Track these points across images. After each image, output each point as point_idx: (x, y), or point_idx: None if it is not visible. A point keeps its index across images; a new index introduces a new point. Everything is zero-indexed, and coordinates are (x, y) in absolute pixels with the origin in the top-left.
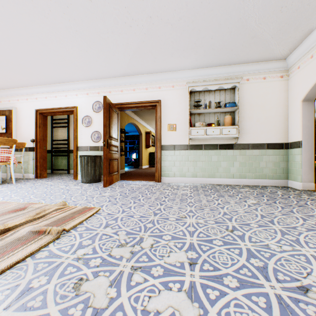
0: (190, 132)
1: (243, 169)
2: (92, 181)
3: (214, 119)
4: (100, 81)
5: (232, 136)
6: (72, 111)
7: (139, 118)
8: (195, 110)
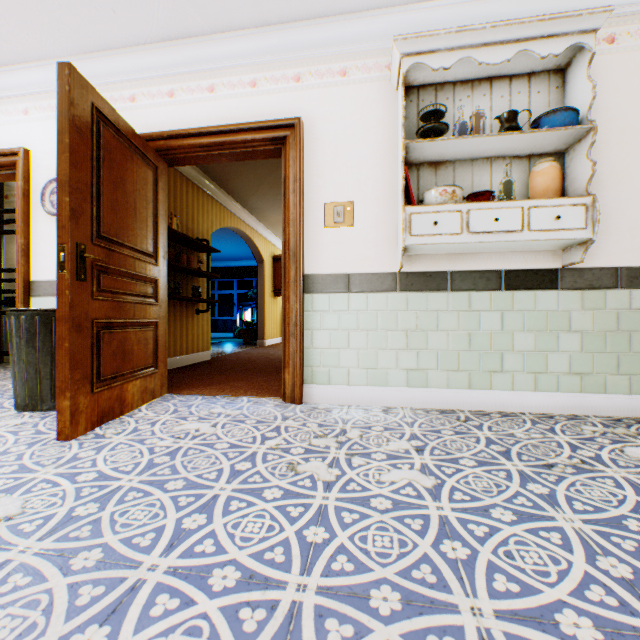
0: (407, 224)
1: (593, 358)
2: (51, 405)
3: (490, 181)
4: (98, 61)
5: (570, 235)
6: (13, 165)
7: (256, 218)
8: (427, 144)
